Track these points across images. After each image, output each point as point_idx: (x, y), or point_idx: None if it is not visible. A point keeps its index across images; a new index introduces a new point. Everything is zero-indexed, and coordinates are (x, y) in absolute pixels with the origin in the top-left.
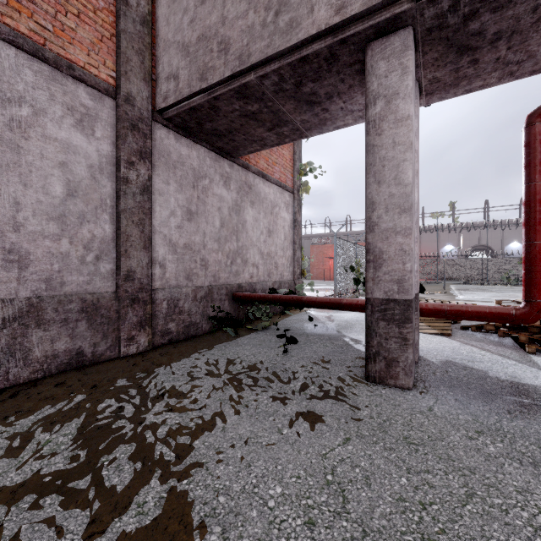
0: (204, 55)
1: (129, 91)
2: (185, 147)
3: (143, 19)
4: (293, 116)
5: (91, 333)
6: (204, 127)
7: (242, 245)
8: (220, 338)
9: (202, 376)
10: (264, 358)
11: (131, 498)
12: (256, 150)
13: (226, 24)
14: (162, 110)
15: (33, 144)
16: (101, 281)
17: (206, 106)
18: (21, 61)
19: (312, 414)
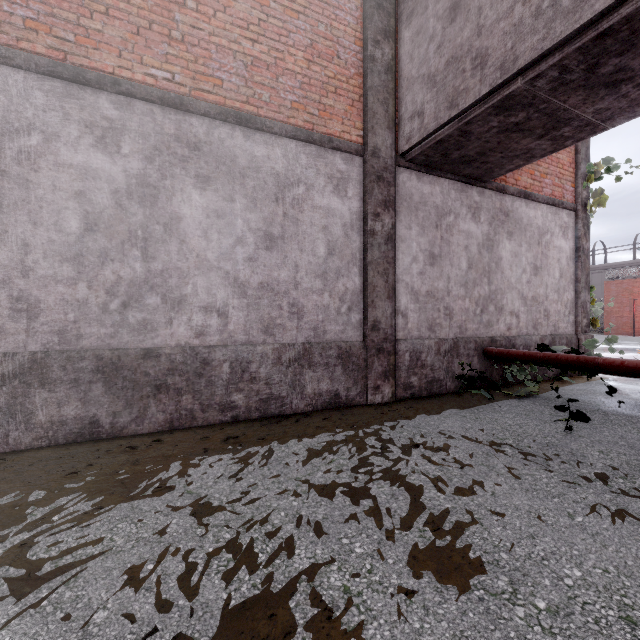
0: (453, 79)
1: (375, 144)
2: (427, 185)
3: (387, 67)
4: (581, 109)
5: (345, 378)
6: (450, 157)
7: (495, 289)
8: (469, 400)
9: (456, 437)
10: (535, 432)
11: (411, 522)
12: (517, 166)
13: (483, 34)
14: (405, 152)
15: (306, 216)
16: (351, 330)
17: (455, 135)
18: (299, 149)
19: (622, 511)
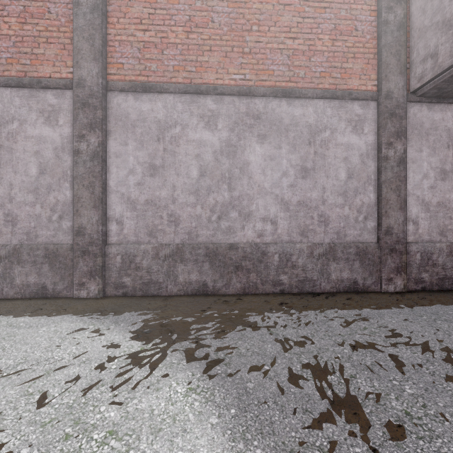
0: None
1: (388, 89)
2: (438, 112)
3: (399, 25)
4: None
5: (362, 270)
6: None
7: None
8: None
9: None
10: None
11: (452, 382)
12: None
13: None
14: (416, 90)
15: (330, 152)
16: (367, 234)
17: None
18: (325, 105)
19: None
